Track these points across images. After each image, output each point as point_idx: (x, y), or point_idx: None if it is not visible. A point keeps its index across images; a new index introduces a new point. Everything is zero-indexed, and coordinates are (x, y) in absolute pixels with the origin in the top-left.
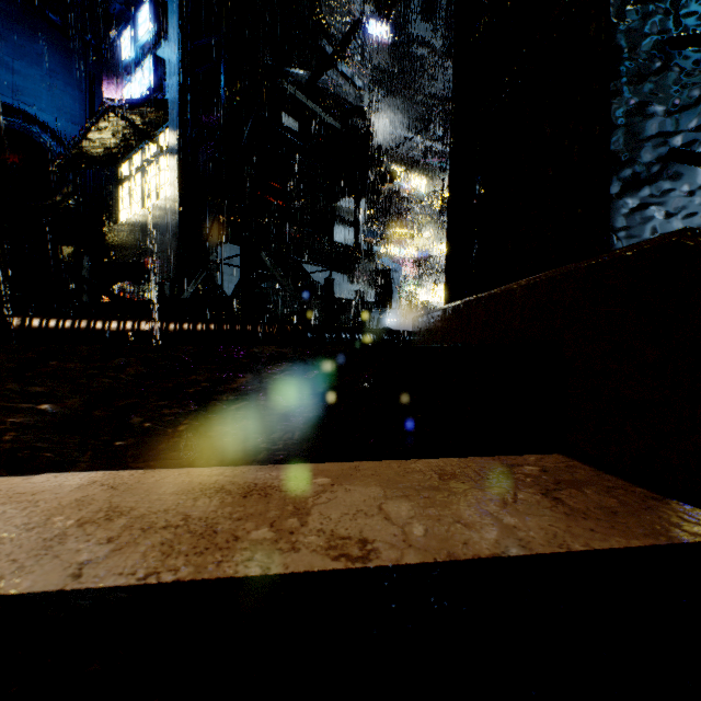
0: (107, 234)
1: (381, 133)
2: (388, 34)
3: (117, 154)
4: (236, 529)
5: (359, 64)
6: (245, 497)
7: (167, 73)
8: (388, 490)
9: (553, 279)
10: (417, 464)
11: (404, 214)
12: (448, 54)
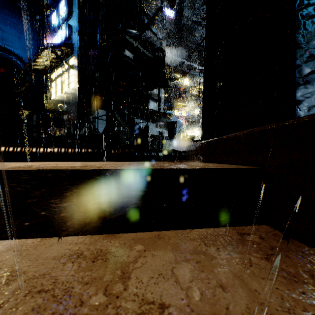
0: (46, 105)
1: (170, 59)
2: (173, 15)
3: (50, 69)
4: (83, 293)
5: (160, 27)
6: (93, 262)
7: (72, 32)
8: (176, 255)
9: (263, 131)
10: (192, 233)
11: (181, 96)
12: (200, 24)
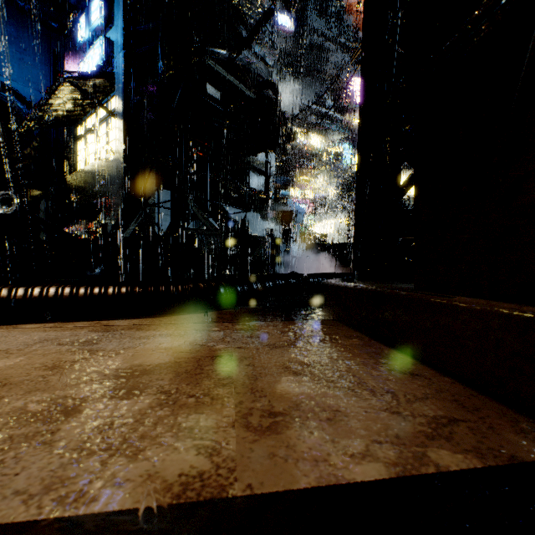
0: (68, 180)
1: (286, 101)
2: (292, 24)
3: (75, 116)
4: None
5: (269, 46)
6: None
7: (114, 52)
8: None
9: None
10: None
11: (304, 164)
12: (337, 41)
